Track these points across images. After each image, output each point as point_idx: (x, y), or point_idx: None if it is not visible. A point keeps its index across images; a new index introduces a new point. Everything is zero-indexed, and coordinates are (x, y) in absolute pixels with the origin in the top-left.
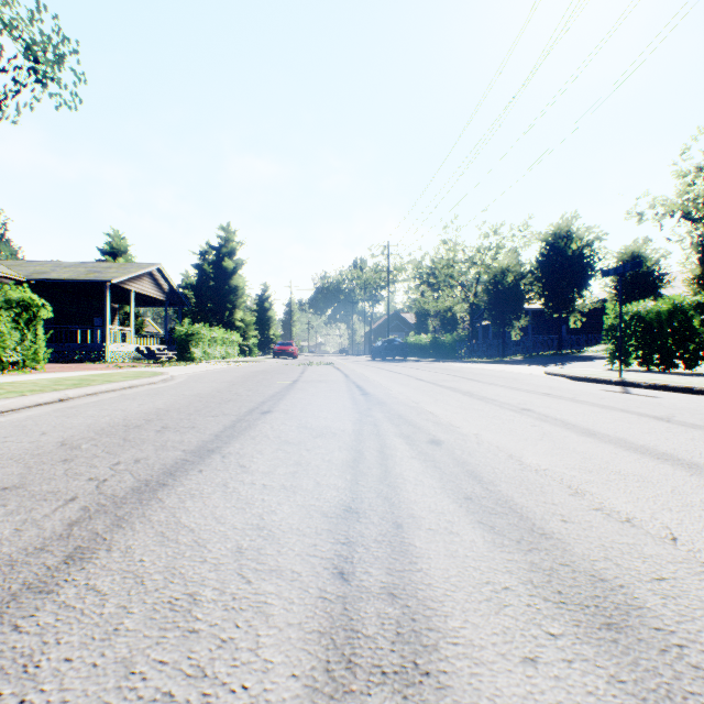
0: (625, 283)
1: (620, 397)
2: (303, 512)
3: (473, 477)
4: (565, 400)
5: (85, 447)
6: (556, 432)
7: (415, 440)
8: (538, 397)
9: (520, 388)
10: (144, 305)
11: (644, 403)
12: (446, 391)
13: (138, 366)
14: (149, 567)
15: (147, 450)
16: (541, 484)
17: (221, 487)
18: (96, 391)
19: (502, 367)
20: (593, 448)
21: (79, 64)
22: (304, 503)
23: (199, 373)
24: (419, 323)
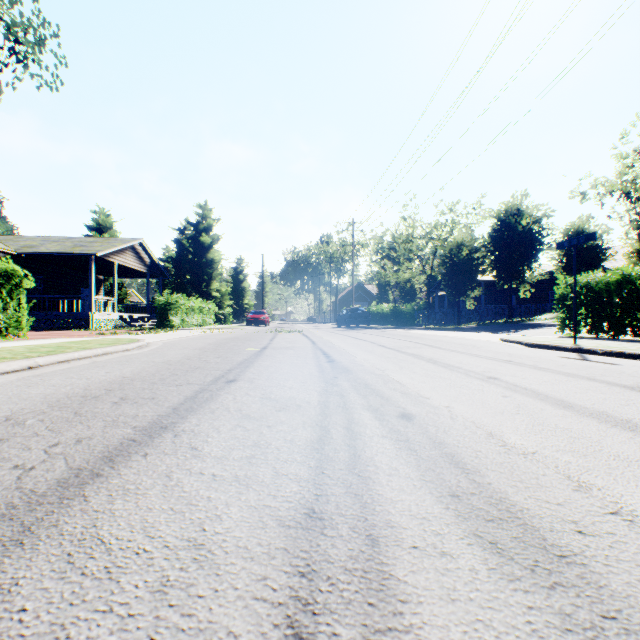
0: (570, 256)
1: (581, 364)
2: (254, 518)
3: (455, 464)
4: (529, 368)
5: (29, 422)
6: (531, 404)
7: (384, 414)
8: (501, 364)
9: (481, 355)
10: (127, 276)
11: (606, 370)
12: (409, 358)
13: (119, 333)
14: (27, 623)
15: (95, 427)
16: (536, 474)
17: (163, 479)
18: (68, 358)
19: (459, 334)
20: (577, 424)
21: (60, 47)
22: (257, 503)
23: (174, 340)
24: (381, 294)
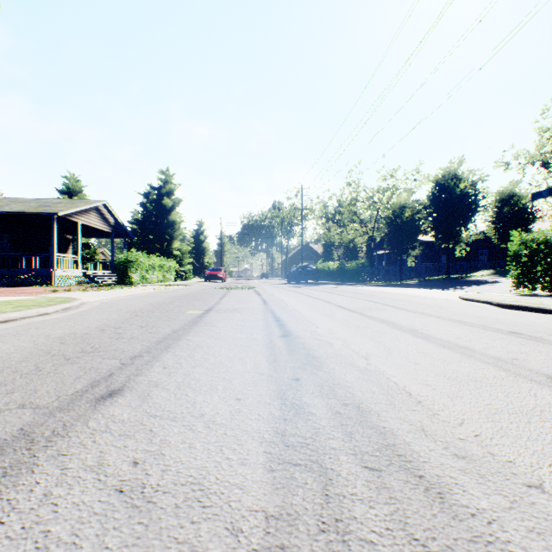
0: (502, 218)
1: None
2: None
3: None
4: None
5: None
6: None
7: None
8: (520, 342)
9: (468, 322)
10: (94, 236)
11: None
12: (385, 327)
13: (73, 290)
14: None
15: None
16: None
17: None
18: None
19: (410, 291)
20: None
21: None
22: None
23: (118, 299)
24: (326, 253)
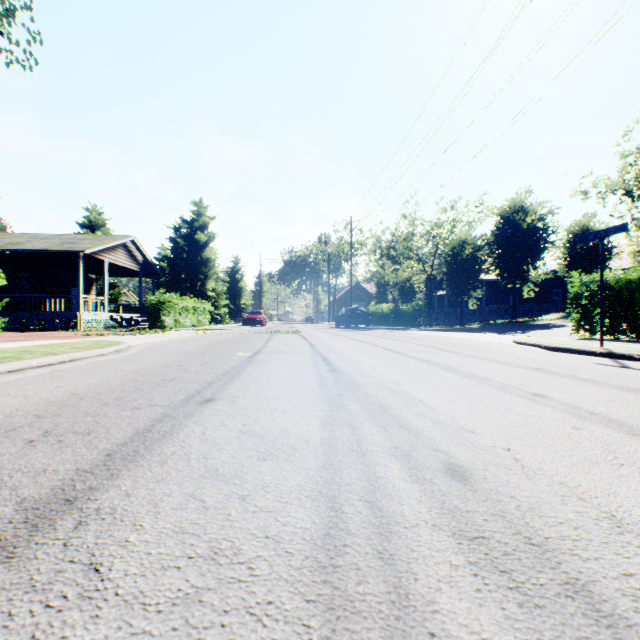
0: (575, 255)
1: (629, 374)
2: None
3: (613, 630)
4: (572, 379)
5: None
6: (626, 445)
7: (422, 467)
8: (535, 374)
9: (504, 361)
10: (120, 275)
11: None
12: (423, 365)
13: (106, 335)
14: None
15: None
16: None
17: None
18: (22, 366)
19: (465, 336)
20: None
21: (33, 20)
22: None
23: (161, 342)
24: (379, 294)
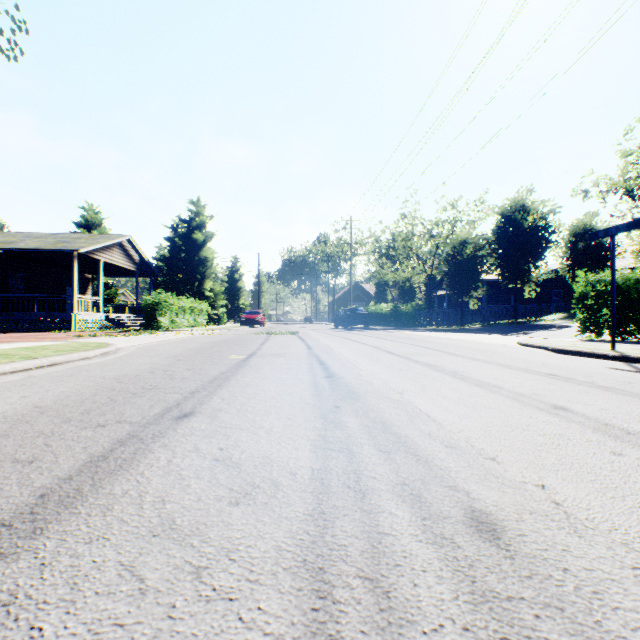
0: (577, 254)
1: None
2: None
3: None
4: (592, 388)
5: None
6: None
7: (438, 516)
8: (550, 381)
9: (512, 366)
10: (116, 275)
11: None
12: (427, 370)
13: (99, 336)
14: None
15: None
16: None
17: None
18: None
19: (467, 337)
20: None
21: (18, 8)
22: None
23: (153, 344)
24: (379, 294)
